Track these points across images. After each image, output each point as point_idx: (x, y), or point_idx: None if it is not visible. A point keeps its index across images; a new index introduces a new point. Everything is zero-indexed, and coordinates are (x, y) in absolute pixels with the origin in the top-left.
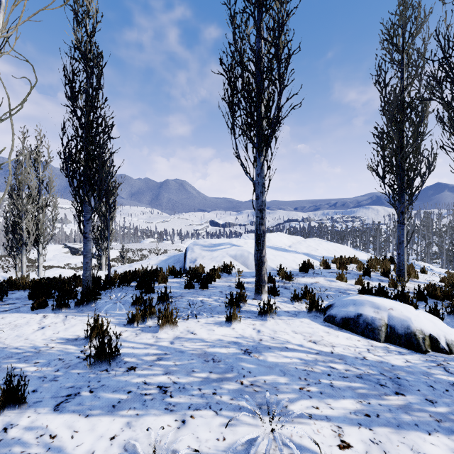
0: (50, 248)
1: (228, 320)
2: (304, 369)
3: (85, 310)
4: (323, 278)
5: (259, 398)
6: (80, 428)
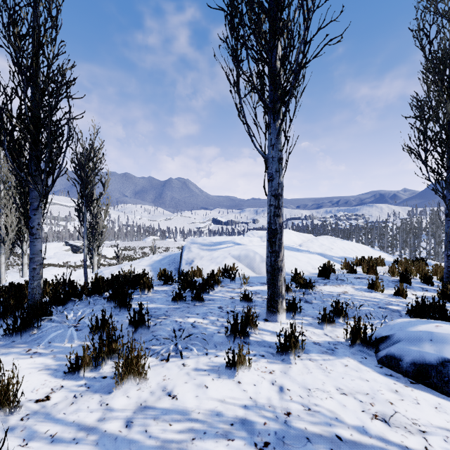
0: (50, 246)
1: (230, 364)
2: None
3: (18, 341)
4: (351, 286)
5: None
6: None
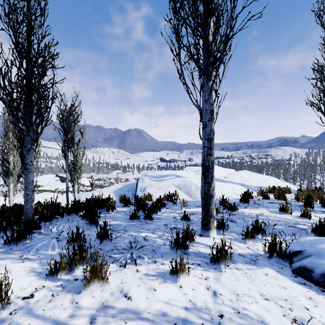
0: (46, 177)
1: (173, 272)
2: None
3: (14, 249)
4: (266, 209)
5: None
6: None
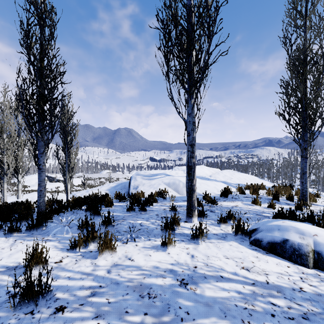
0: (33, 177)
1: (163, 244)
2: (245, 306)
3: (35, 234)
4: (241, 202)
5: None
6: None
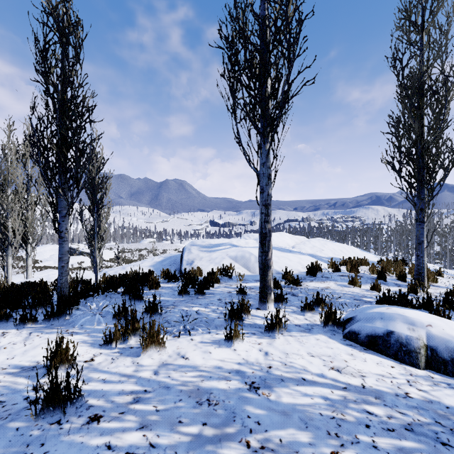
0: (46, 248)
1: (228, 338)
2: (332, 416)
3: (56, 324)
4: (334, 282)
5: None
6: None
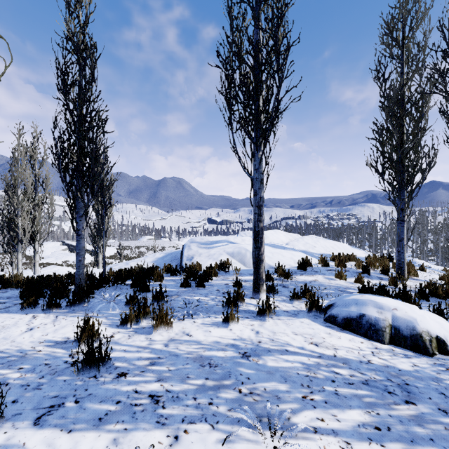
0: (48, 245)
1: (225, 320)
2: (306, 374)
3: (77, 310)
4: (322, 276)
5: (260, 408)
6: (61, 447)
